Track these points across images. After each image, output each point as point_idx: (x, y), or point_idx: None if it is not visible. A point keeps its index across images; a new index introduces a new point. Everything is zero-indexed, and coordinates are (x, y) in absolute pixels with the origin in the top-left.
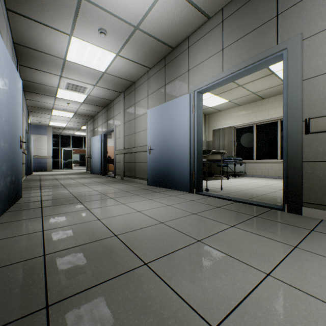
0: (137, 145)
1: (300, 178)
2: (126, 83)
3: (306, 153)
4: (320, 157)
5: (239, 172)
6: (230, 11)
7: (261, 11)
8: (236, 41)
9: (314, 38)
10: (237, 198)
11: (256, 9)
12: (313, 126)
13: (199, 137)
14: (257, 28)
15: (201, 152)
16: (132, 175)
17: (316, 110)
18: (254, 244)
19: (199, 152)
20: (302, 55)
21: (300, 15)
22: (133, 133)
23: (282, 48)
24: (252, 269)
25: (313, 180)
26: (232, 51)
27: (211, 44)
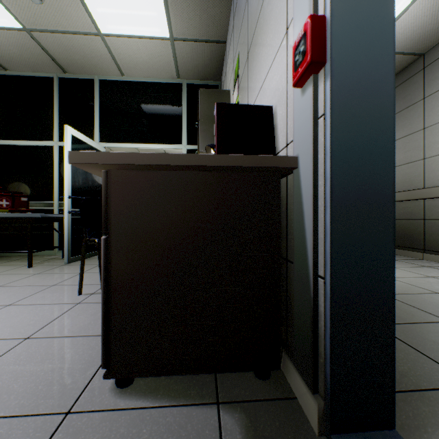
0: (432, 184)
1: None
2: (398, 63)
3: None
4: None
5: None
6: None
7: None
8: None
9: None
10: None
11: None
12: None
13: None
14: None
15: None
16: (410, 246)
17: None
18: None
19: None
20: None
21: None
22: (414, 161)
23: None
24: None
25: None
26: None
27: None
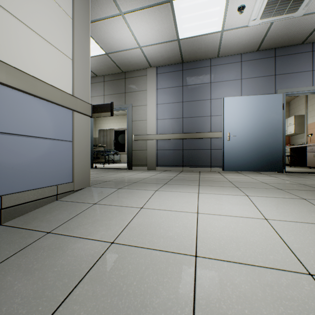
0: None
1: (131, 156)
2: None
3: (133, 147)
4: (137, 149)
5: (117, 161)
6: (108, 79)
7: (120, 88)
8: (110, 94)
9: (135, 107)
10: (111, 168)
11: (118, 85)
12: (134, 138)
13: (91, 137)
14: (119, 94)
15: (92, 145)
16: None
17: (136, 132)
18: (112, 173)
19: (91, 145)
20: (132, 112)
21: (132, 97)
22: None
23: (126, 106)
24: (110, 174)
25: (135, 157)
26: (109, 98)
27: (98, 90)
